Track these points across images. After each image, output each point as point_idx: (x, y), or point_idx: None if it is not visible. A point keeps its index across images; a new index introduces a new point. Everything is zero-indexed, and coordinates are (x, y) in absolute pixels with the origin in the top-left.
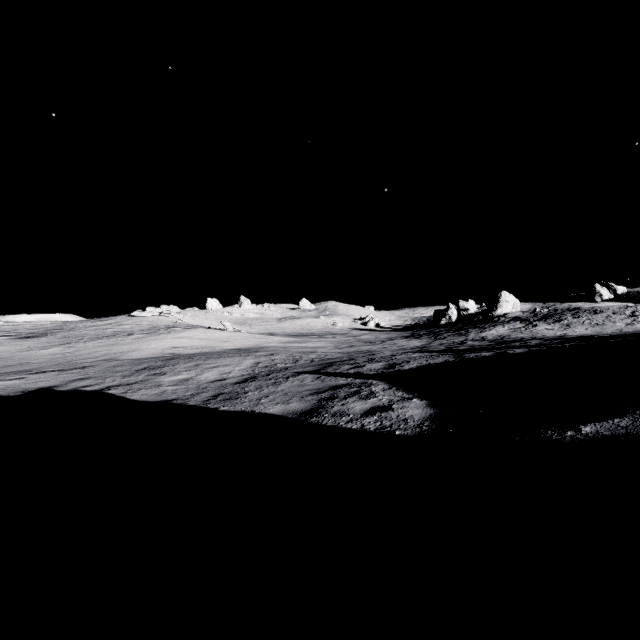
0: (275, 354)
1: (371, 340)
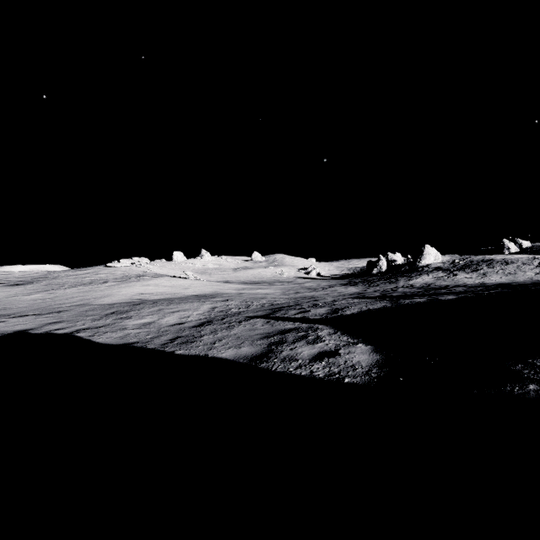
0: (230, 300)
1: (314, 287)
